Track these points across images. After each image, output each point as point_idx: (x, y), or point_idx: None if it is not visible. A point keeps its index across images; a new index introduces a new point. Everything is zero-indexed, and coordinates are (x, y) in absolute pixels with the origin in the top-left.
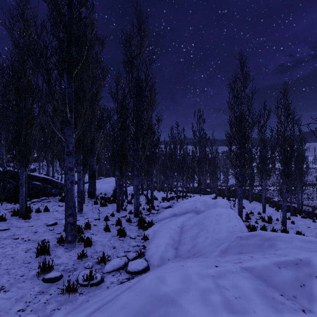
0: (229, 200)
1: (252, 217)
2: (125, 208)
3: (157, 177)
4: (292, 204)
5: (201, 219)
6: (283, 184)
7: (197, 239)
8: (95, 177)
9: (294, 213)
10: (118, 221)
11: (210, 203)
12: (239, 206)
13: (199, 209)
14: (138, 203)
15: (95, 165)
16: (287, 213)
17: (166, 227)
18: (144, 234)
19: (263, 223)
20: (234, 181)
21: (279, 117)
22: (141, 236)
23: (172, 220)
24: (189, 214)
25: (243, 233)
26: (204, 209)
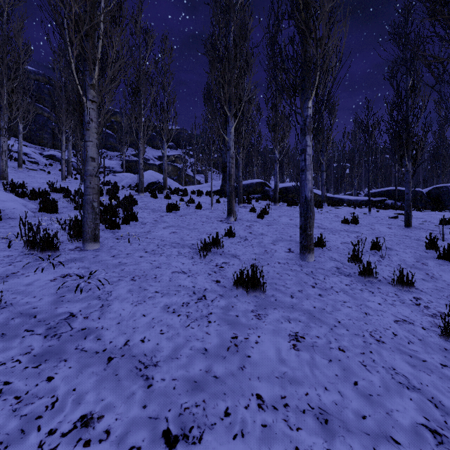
0: None
1: None
2: None
3: None
4: None
5: None
6: None
7: None
8: None
9: None
10: None
11: None
12: None
13: None
14: None
15: None
16: None
17: None
18: None
19: None
20: None
21: None
22: None
23: None
24: None
25: None
26: None
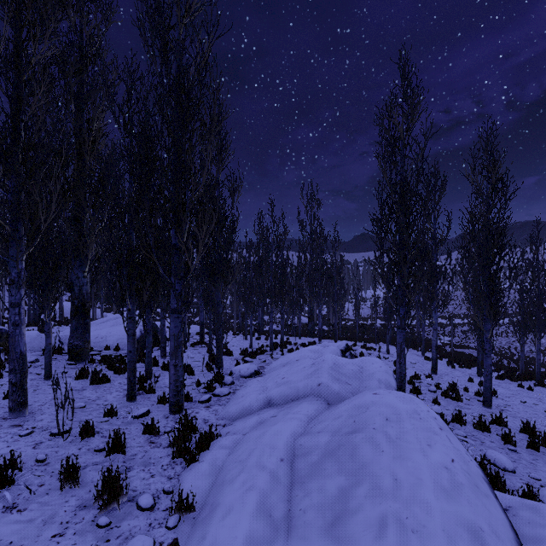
0: (366, 348)
1: (421, 387)
2: (152, 388)
3: (234, 306)
4: (466, 349)
5: (344, 433)
6: (486, 320)
7: (350, 527)
8: (88, 312)
9: (483, 371)
10: (116, 440)
11: (350, 370)
12: (400, 367)
13: (329, 388)
14: (180, 377)
15: (87, 286)
16: (468, 369)
17: (249, 459)
18: (181, 495)
19: (446, 402)
20: (365, 311)
21: (479, 186)
22: (172, 503)
23: (265, 430)
24: (305, 404)
25: (481, 486)
26: (341, 389)
